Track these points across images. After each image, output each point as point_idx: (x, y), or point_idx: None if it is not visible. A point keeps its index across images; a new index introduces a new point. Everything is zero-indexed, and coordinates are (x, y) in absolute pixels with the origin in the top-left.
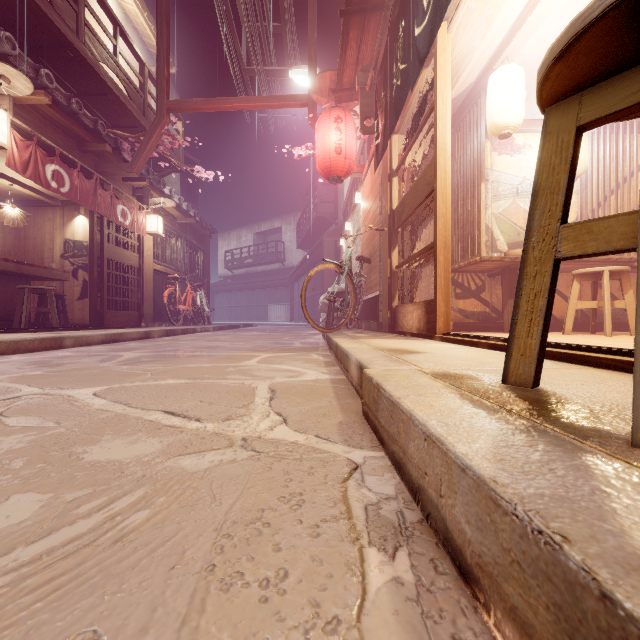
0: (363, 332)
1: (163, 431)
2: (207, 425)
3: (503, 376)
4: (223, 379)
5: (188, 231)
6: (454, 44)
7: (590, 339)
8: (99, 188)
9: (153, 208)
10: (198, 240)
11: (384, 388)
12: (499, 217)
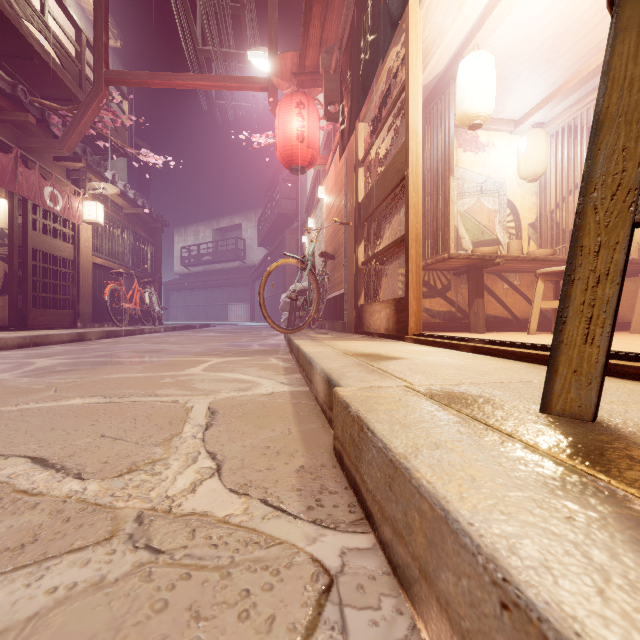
0: (327, 333)
1: (2, 505)
2: (89, 486)
3: (543, 401)
4: (151, 395)
5: (136, 222)
6: (425, 23)
7: None
8: (20, 165)
9: (93, 194)
10: (148, 233)
11: (372, 428)
12: (464, 215)
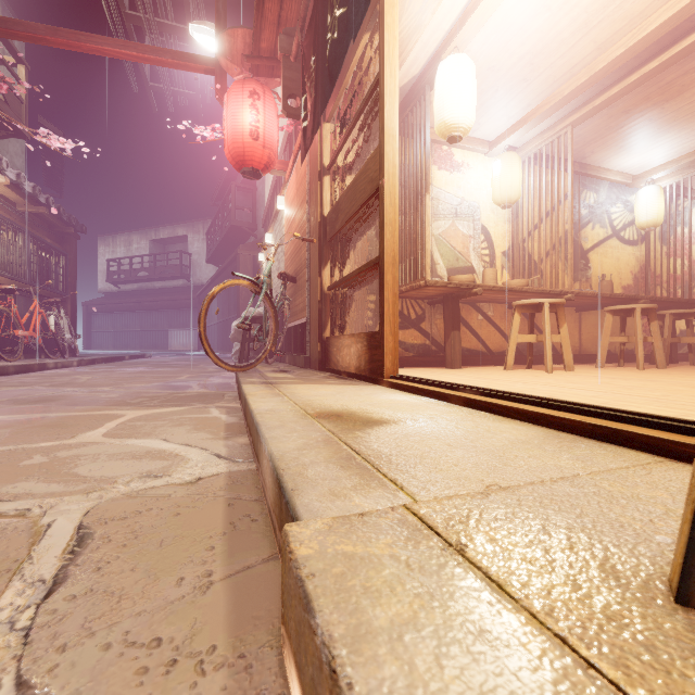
0: (287, 369)
1: None
2: None
3: (684, 583)
4: None
5: (37, 225)
6: (401, 11)
7: (543, 378)
8: None
9: None
10: (56, 239)
11: None
12: (439, 239)
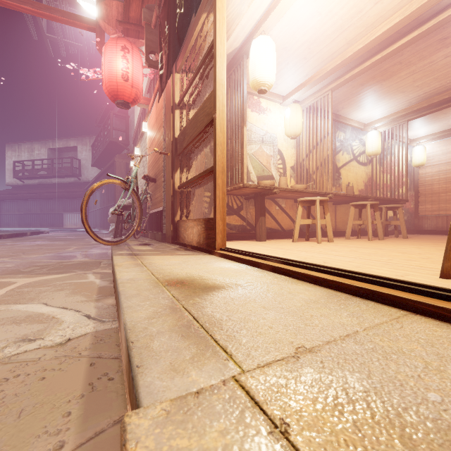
0: (148, 243)
1: None
2: None
3: None
4: None
5: None
6: (228, 1)
7: (317, 248)
8: None
9: None
10: None
11: None
12: (252, 156)
